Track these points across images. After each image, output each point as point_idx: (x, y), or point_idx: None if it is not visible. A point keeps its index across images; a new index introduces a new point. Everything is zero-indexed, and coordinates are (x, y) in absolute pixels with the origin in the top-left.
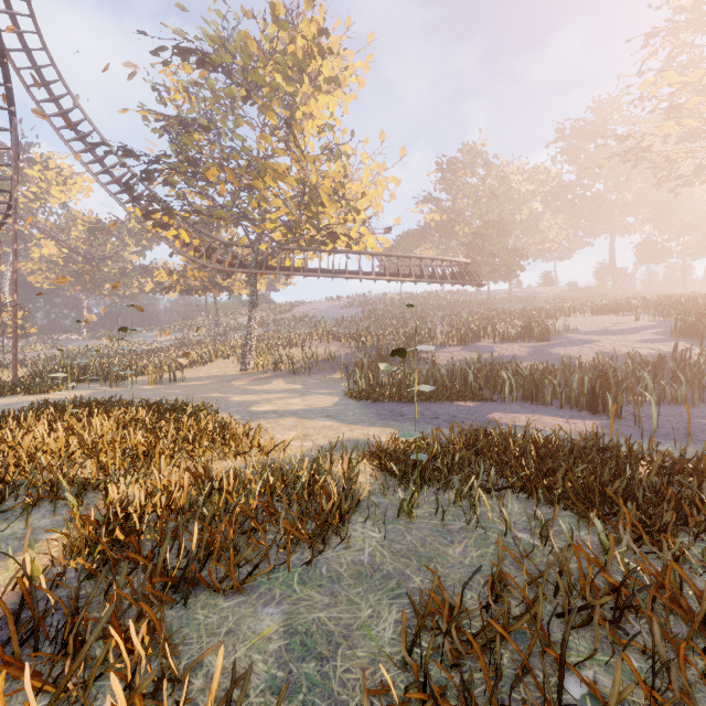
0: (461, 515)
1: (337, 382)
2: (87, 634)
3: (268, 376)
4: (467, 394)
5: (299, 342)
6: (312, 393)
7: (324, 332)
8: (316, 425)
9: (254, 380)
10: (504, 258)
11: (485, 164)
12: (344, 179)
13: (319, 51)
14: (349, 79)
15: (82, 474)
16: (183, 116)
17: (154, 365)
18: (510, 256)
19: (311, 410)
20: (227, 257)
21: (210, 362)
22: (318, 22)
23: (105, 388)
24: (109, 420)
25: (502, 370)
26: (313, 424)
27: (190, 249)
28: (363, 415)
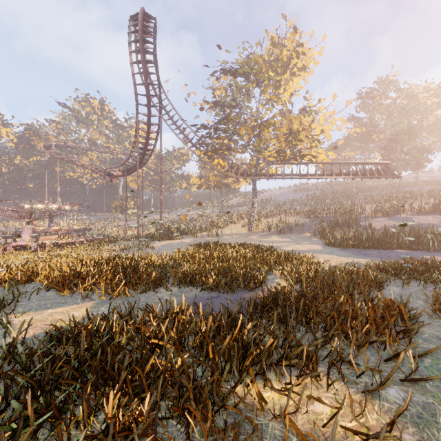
0: (430, 287)
1: (308, 238)
2: (336, 293)
3: (266, 234)
4: (401, 246)
5: (273, 215)
6: (302, 243)
7: (287, 209)
8: (326, 256)
9: (259, 236)
10: (414, 155)
11: (397, 89)
12: (311, 124)
13: (296, 55)
14: (309, 63)
15: (256, 267)
16: (219, 100)
17: (201, 227)
18: (418, 153)
19: (315, 251)
20: (240, 171)
21: (226, 226)
22: (297, 41)
23: (193, 238)
24: (250, 249)
25: (421, 232)
26: (324, 256)
27: (221, 168)
28: (345, 253)
